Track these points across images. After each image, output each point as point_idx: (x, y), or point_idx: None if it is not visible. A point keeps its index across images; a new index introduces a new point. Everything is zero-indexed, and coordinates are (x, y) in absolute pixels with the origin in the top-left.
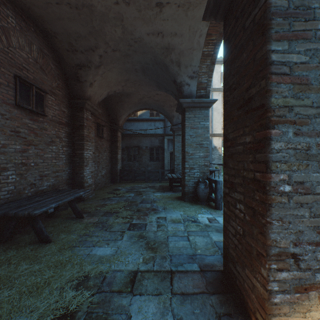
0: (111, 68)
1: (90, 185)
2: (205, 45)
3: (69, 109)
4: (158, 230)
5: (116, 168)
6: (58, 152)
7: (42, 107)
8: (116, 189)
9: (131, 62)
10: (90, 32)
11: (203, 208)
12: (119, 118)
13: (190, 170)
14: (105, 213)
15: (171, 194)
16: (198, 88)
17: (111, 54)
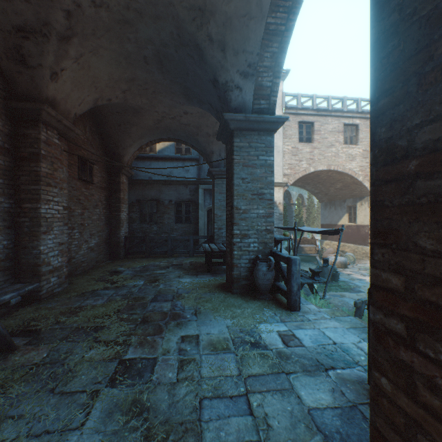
0: (96, 47)
1: (56, 268)
2: (272, 11)
3: (7, 121)
4: (179, 380)
5: (117, 235)
6: None
7: None
8: (115, 272)
9: (135, 39)
10: None
11: (266, 309)
12: (122, 152)
13: (242, 239)
14: (71, 333)
15: (209, 279)
16: (256, 97)
17: (92, 13)
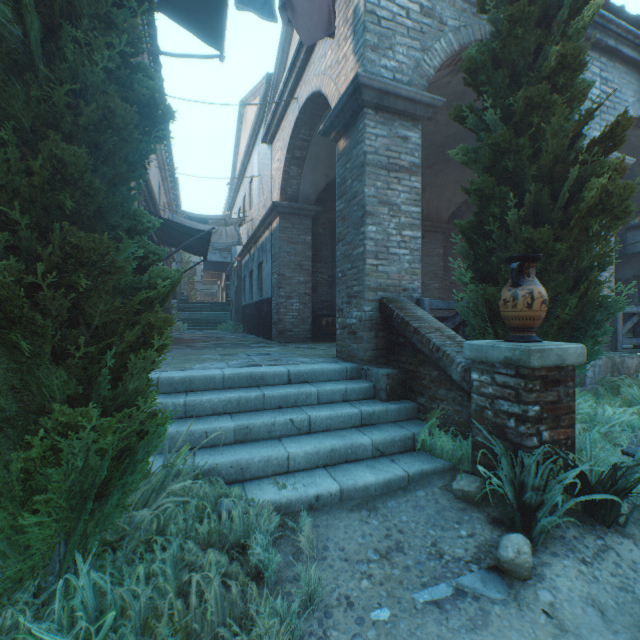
0: None
1: None
2: None
3: None
4: None
5: None
6: None
7: None
8: None
9: None
10: None
11: None
12: None
13: None
14: None
15: None
16: None
17: None
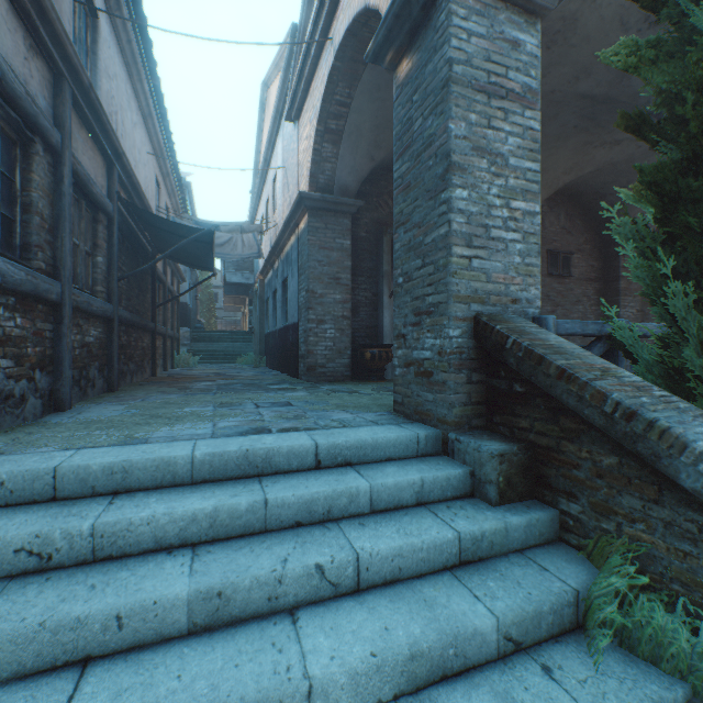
0: None
1: None
2: None
3: (599, 261)
4: None
5: None
6: (584, 312)
7: (567, 269)
8: None
9: None
10: (616, 175)
11: None
12: None
13: None
14: None
15: None
16: None
17: None
